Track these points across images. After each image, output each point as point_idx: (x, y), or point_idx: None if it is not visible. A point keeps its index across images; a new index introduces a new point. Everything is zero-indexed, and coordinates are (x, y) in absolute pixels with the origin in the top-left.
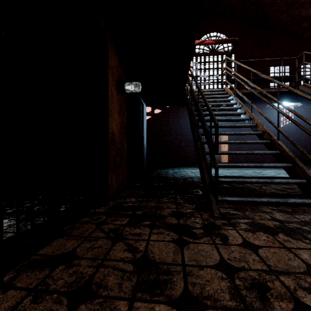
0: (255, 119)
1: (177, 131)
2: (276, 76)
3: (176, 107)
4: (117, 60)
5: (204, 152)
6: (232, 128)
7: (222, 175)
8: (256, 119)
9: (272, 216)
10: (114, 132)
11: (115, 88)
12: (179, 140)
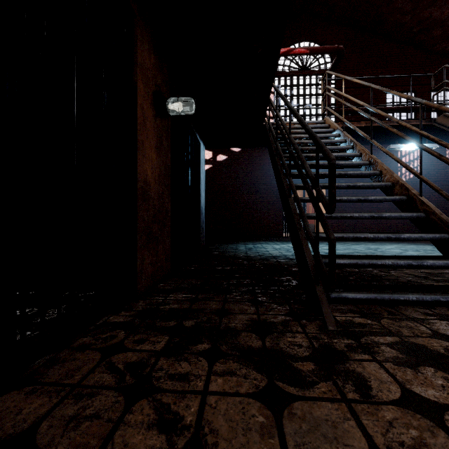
0: (378, 164)
1: (250, 188)
2: (400, 104)
3: (249, 152)
4: (154, 59)
5: (303, 214)
6: None
7: (322, 253)
8: (380, 163)
9: (433, 329)
10: (149, 181)
11: (150, 106)
12: (254, 201)
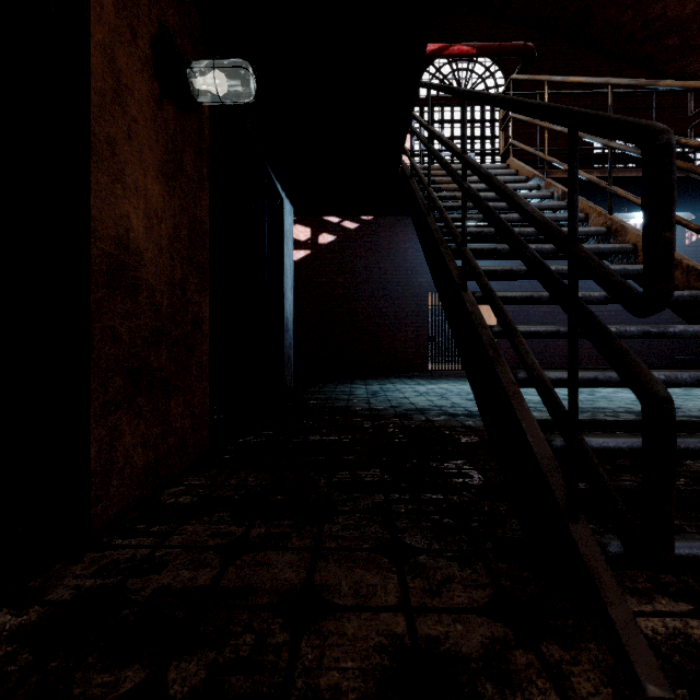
0: (627, 231)
1: (374, 290)
2: None
3: (372, 230)
4: None
5: (511, 324)
6: (505, 283)
7: None
8: (633, 229)
9: None
10: (137, 245)
11: (141, 65)
12: (380, 312)
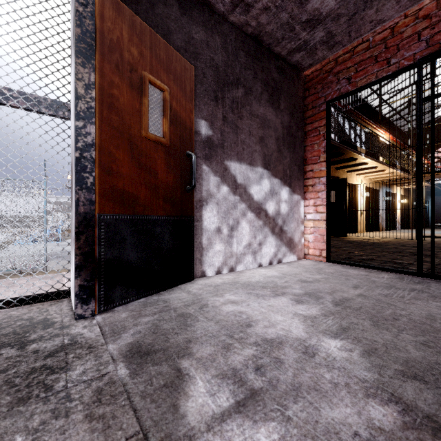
0: None
1: None
2: None
3: None
4: None
5: None
6: None
7: None
8: None
9: None
10: None
11: None
12: None
